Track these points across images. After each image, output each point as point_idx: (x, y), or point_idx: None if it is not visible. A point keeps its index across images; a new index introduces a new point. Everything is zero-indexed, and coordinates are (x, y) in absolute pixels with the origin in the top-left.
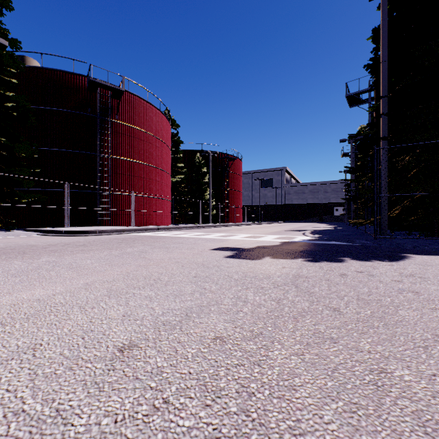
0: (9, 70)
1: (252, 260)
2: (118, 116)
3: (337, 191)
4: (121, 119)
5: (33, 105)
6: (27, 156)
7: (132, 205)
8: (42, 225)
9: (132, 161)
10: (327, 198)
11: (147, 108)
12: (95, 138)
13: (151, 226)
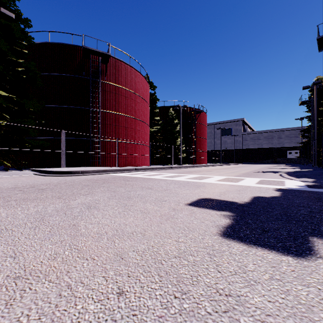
0: (23, 44)
1: (304, 263)
2: (106, 77)
3: (290, 137)
4: (109, 80)
5: (43, 73)
6: (34, 110)
7: (117, 149)
8: (49, 165)
9: (117, 114)
10: (281, 143)
11: (130, 71)
12: (88, 96)
13: (133, 166)
